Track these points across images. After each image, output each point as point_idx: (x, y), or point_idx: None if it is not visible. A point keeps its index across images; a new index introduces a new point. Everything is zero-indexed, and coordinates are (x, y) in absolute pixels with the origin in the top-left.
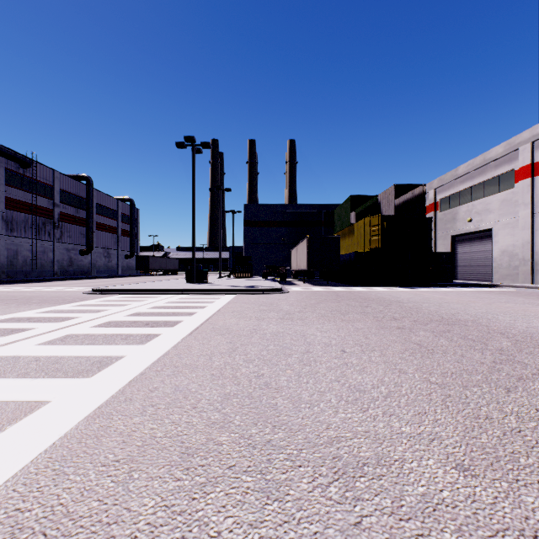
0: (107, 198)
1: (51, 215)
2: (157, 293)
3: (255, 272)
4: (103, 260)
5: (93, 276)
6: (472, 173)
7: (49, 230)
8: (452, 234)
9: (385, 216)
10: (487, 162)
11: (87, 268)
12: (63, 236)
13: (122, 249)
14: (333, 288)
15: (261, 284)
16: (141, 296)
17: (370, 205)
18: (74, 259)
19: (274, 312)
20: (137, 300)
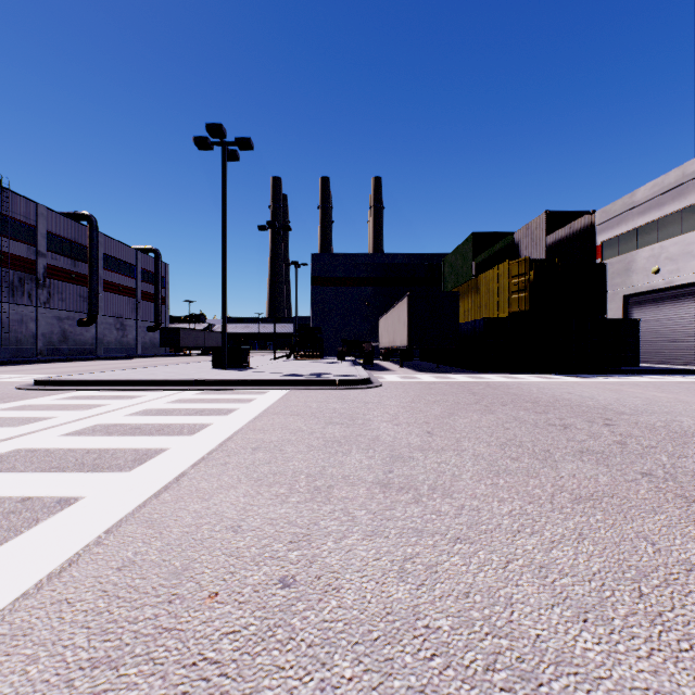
0: (120, 247)
1: (33, 268)
2: (144, 388)
3: (327, 351)
4: (114, 334)
5: (95, 357)
6: (659, 197)
7: (29, 290)
8: (624, 293)
9: (533, 261)
10: (689, 179)
11: (89, 345)
12: (52, 299)
13: (143, 319)
14: (452, 377)
15: (334, 370)
16: (111, 393)
17: (500, 249)
18: (69, 333)
19: (361, 448)
20: (85, 405)
